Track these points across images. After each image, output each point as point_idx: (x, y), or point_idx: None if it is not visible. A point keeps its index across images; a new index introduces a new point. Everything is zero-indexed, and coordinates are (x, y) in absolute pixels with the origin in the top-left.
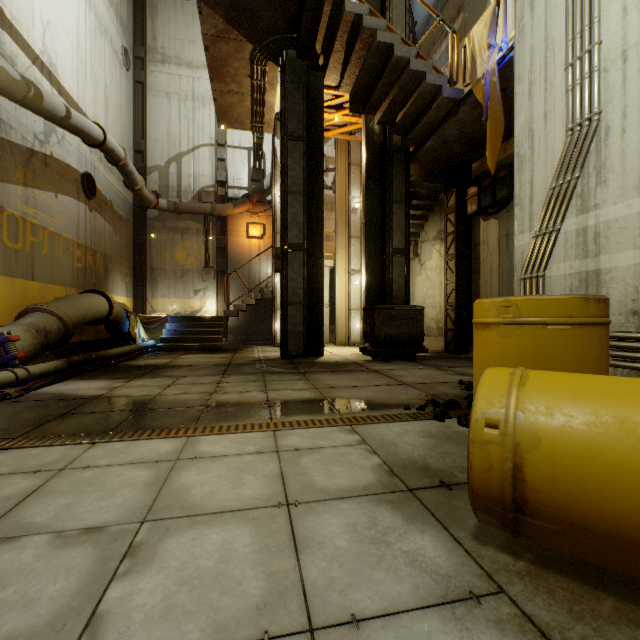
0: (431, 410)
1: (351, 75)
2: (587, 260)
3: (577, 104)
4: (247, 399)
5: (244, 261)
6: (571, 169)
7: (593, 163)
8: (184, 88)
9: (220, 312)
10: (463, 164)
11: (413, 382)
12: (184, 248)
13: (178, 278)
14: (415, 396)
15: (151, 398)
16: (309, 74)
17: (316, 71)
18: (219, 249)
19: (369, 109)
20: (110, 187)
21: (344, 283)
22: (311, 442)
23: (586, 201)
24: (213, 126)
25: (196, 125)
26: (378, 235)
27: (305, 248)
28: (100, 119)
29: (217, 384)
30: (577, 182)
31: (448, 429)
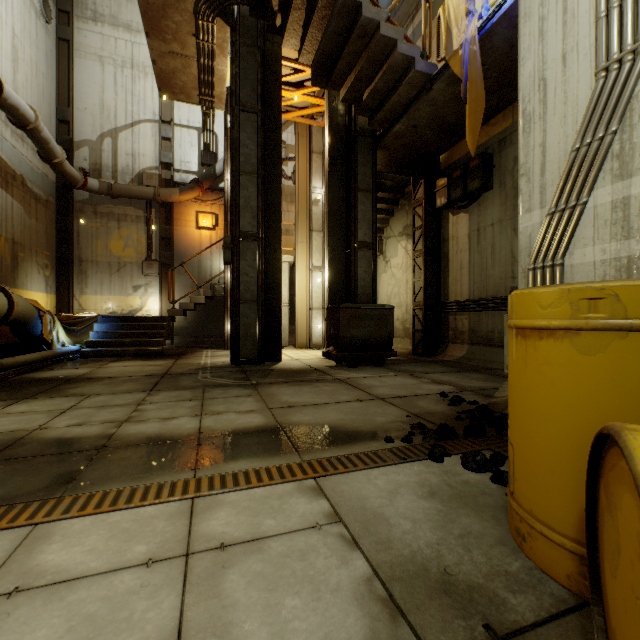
0: (420, 441)
1: (313, 40)
2: (630, 241)
3: (615, 33)
4: (170, 431)
5: (193, 254)
6: (605, 121)
7: (639, 110)
8: (121, 53)
9: (165, 311)
10: (431, 154)
11: (388, 395)
12: (121, 237)
13: (113, 272)
14: (395, 417)
15: (22, 435)
16: (265, 39)
17: (273, 34)
18: (164, 240)
19: (333, 83)
20: (21, 159)
21: (305, 280)
22: (250, 524)
23: (628, 162)
24: (156, 100)
25: (136, 97)
26: (342, 226)
27: (260, 237)
28: (5, 73)
29: (136, 406)
30: (614, 138)
31: (453, 478)
